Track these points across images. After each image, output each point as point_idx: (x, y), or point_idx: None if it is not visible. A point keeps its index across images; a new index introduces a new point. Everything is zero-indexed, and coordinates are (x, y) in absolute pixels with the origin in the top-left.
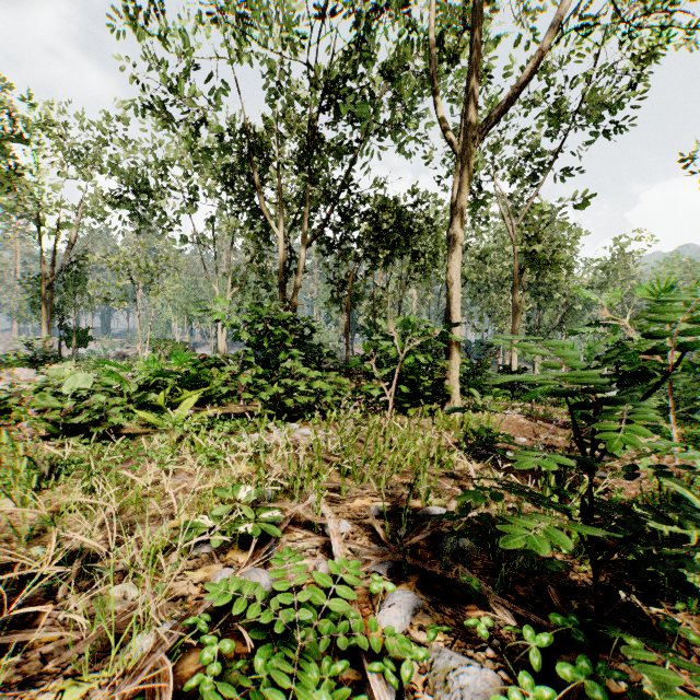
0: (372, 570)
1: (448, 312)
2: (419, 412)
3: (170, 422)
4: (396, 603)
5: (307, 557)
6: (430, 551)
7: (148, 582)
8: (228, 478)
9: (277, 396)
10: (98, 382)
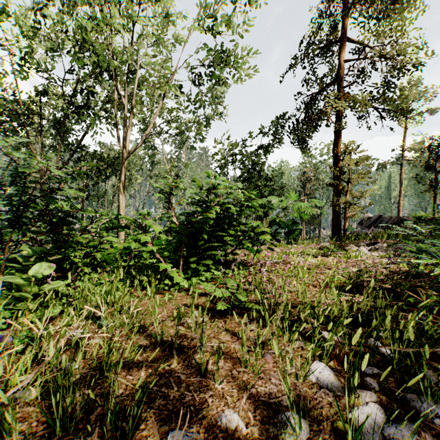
0: None
1: (119, 210)
2: None
3: None
4: None
5: None
6: None
7: None
8: None
9: None
10: None
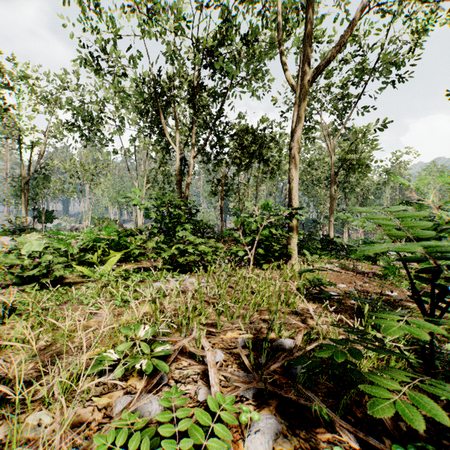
0: (240, 394)
1: (290, 198)
2: (270, 266)
3: (98, 274)
4: (261, 428)
5: (190, 383)
6: (284, 377)
7: (58, 412)
8: (135, 316)
9: (173, 256)
10: (52, 246)
